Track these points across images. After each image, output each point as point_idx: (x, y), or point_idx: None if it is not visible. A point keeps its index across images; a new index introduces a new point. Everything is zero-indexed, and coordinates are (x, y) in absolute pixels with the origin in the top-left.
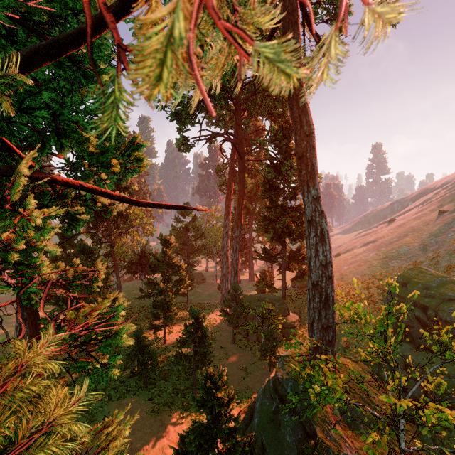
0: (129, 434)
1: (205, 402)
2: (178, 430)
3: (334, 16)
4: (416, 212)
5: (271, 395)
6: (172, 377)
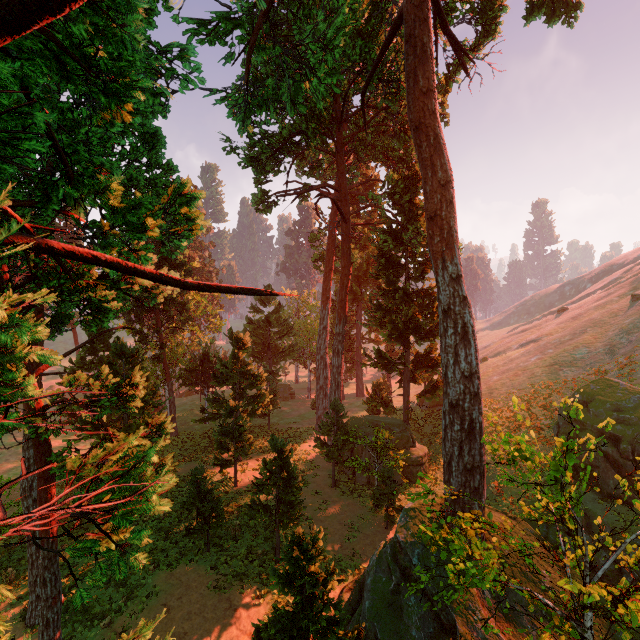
0: (182, 619)
1: (292, 578)
2: (253, 615)
3: (481, 13)
4: (599, 298)
5: (389, 567)
6: (245, 535)
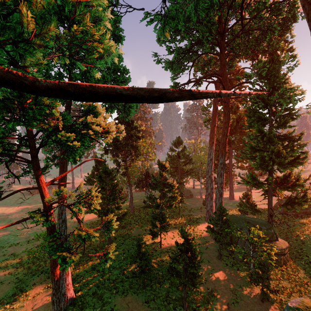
0: None
1: None
2: None
3: None
4: None
5: None
6: (165, 282)
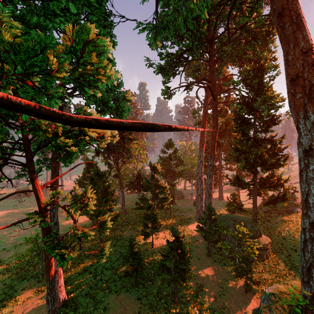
0: None
1: None
2: None
3: None
4: None
5: None
6: (157, 280)
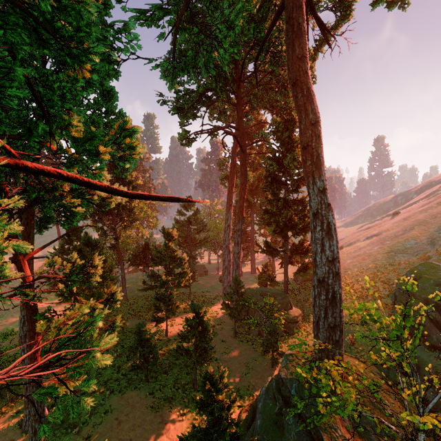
0: (129, 429)
1: (205, 403)
2: (178, 428)
3: (339, 2)
4: (422, 205)
5: (275, 396)
6: (173, 370)
